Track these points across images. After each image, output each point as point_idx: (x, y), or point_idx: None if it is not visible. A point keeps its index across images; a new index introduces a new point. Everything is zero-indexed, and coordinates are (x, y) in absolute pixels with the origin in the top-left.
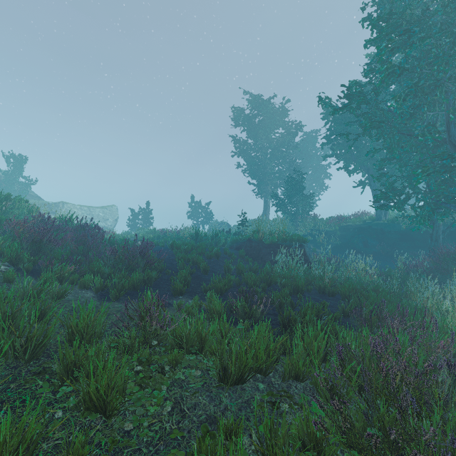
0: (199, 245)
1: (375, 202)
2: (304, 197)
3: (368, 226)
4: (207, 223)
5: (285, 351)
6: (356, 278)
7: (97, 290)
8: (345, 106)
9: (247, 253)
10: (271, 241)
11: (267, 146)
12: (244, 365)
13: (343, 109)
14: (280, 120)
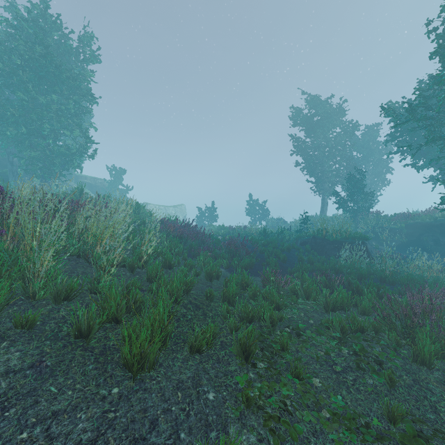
0: (271, 240)
1: (441, 204)
2: (365, 195)
3: (439, 223)
4: (264, 219)
5: (356, 304)
6: (420, 274)
7: (225, 268)
8: (407, 121)
9: (312, 248)
10: (334, 238)
11: (325, 145)
12: (336, 302)
13: (405, 123)
14: (338, 118)
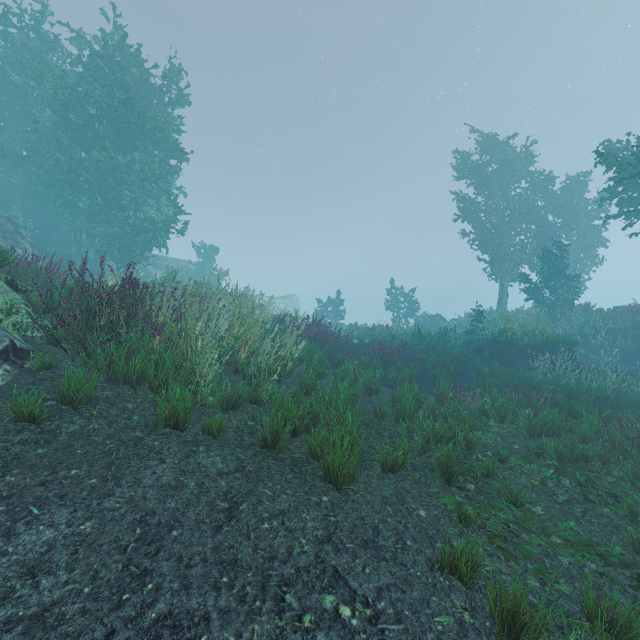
0: (432, 346)
1: None
2: (568, 279)
3: None
4: (412, 316)
5: (570, 430)
6: None
7: (379, 381)
8: (637, 174)
9: (492, 356)
10: (525, 343)
11: (504, 206)
12: (544, 425)
13: (634, 176)
14: (525, 167)
